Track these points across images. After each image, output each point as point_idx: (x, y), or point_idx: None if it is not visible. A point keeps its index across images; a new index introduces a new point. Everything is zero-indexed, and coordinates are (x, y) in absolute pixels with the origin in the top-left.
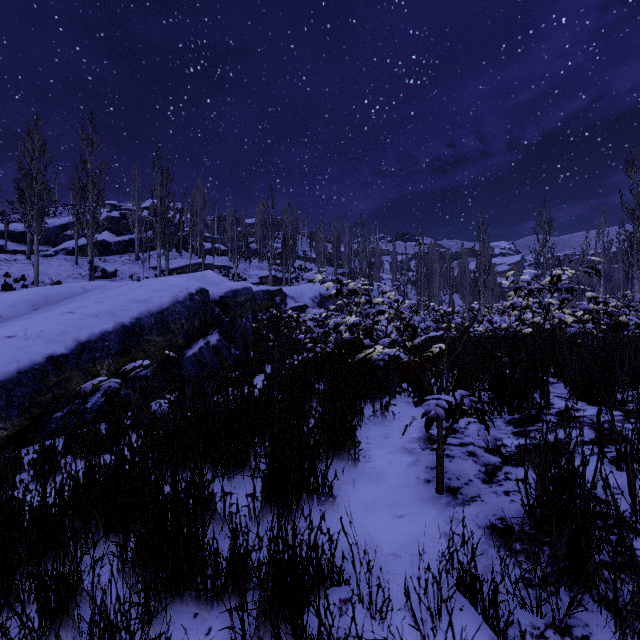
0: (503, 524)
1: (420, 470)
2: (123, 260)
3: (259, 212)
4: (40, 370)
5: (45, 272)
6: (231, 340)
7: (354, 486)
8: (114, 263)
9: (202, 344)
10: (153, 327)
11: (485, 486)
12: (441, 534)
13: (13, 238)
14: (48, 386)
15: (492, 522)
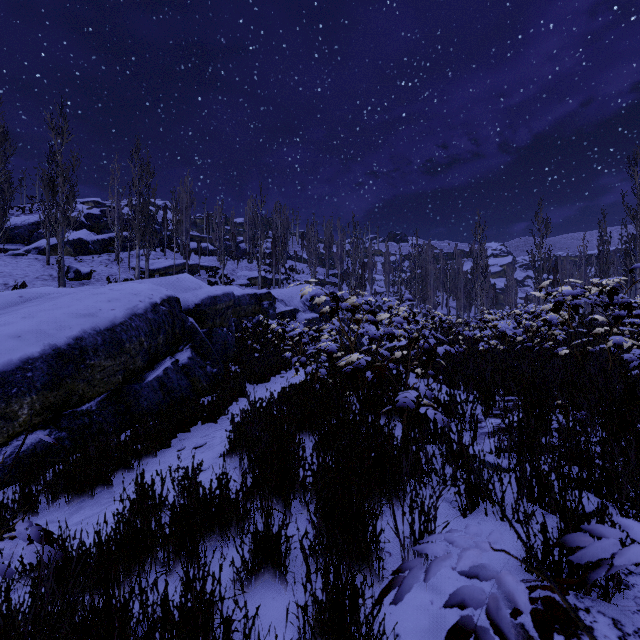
0: None
1: None
2: (101, 260)
3: (248, 211)
4: None
5: (10, 273)
6: (207, 356)
7: None
8: (91, 263)
9: (168, 364)
10: (99, 348)
11: None
12: None
13: None
14: None
15: None
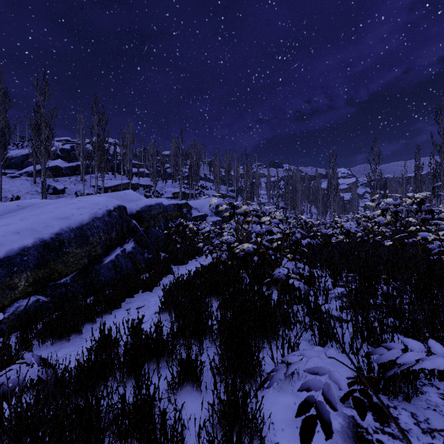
0: None
1: None
2: (71, 180)
3: (173, 146)
4: None
5: (9, 189)
6: (144, 246)
7: None
8: (64, 183)
9: (119, 252)
10: (72, 241)
11: None
12: None
13: None
14: None
15: None
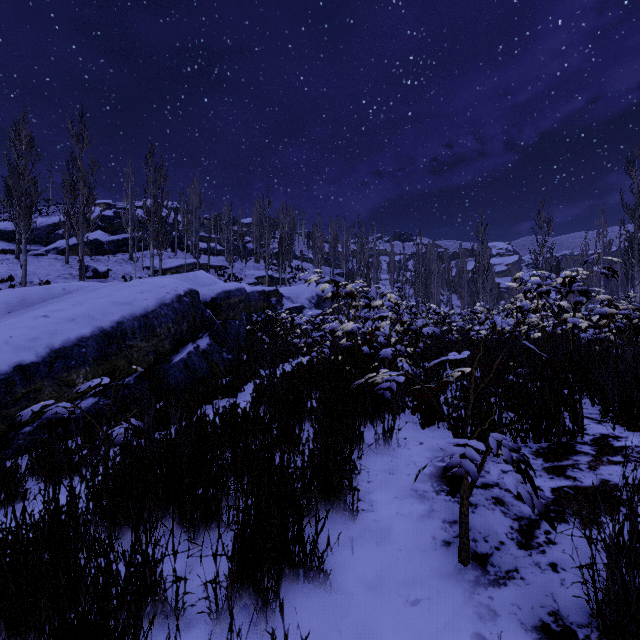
0: (558, 624)
1: (436, 525)
2: (116, 260)
3: (256, 211)
4: (6, 381)
5: (34, 272)
6: (223, 344)
7: (352, 550)
8: (107, 263)
9: (191, 349)
10: (136, 331)
11: (522, 553)
12: (473, 637)
13: (3, 237)
14: (15, 398)
15: (542, 619)
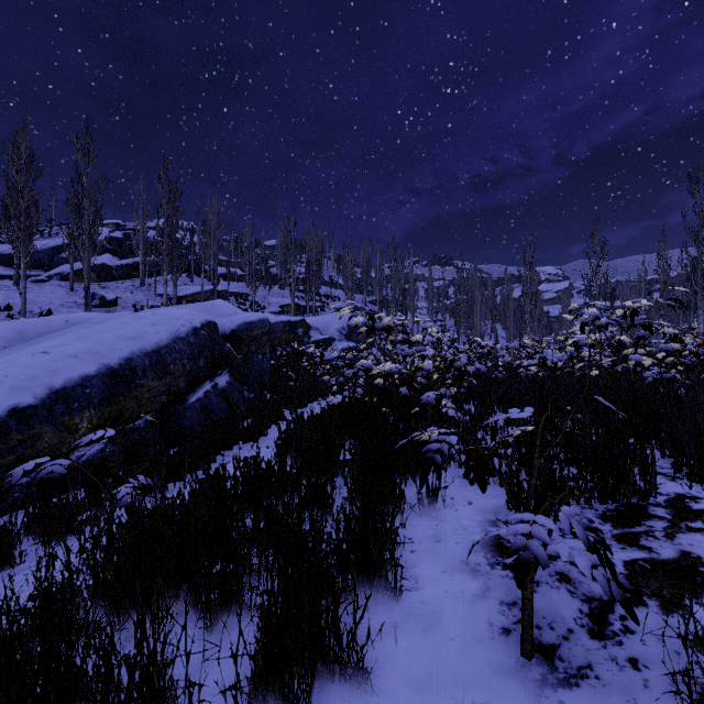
0: None
1: (492, 608)
2: (126, 286)
3: (280, 233)
4: None
5: (35, 300)
6: (244, 381)
7: (396, 639)
8: (115, 290)
9: (208, 387)
10: (147, 369)
11: (595, 644)
12: None
13: (1, 261)
14: (10, 446)
15: None
